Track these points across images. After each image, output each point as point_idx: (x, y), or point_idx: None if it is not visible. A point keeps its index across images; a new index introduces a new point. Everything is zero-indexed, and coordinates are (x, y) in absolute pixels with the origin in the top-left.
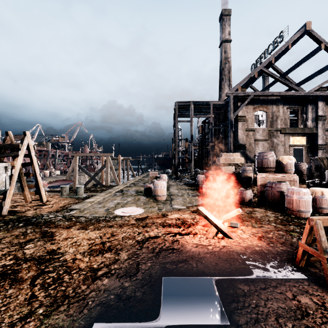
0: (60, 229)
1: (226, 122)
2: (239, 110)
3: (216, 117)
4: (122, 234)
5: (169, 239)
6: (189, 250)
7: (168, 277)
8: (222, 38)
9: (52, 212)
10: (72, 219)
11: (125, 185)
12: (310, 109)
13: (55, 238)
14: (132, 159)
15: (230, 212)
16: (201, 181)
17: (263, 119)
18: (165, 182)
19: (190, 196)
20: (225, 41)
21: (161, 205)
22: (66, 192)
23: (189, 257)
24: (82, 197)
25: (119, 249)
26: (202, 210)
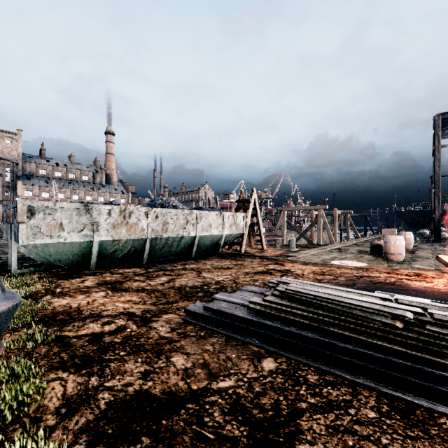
0: (286, 263)
1: None
2: None
3: None
4: (340, 271)
5: (392, 279)
6: (413, 287)
7: (381, 291)
8: None
9: (273, 256)
10: (291, 260)
11: (344, 244)
12: None
13: (285, 265)
14: (354, 214)
15: None
16: None
17: None
18: (410, 243)
19: None
20: None
21: (393, 263)
22: (279, 245)
23: (410, 289)
24: (294, 250)
25: (337, 276)
26: (443, 258)
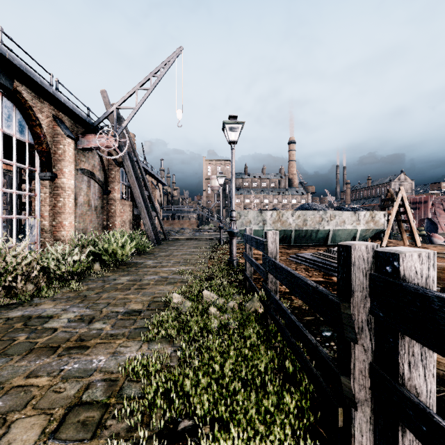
0: None
1: None
2: None
3: None
4: None
5: None
6: None
7: None
8: None
9: None
10: None
11: None
12: None
13: None
14: None
15: None
16: None
17: None
18: None
19: None
20: None
21: None
22: None
23: None
24: None
25: None
26: None
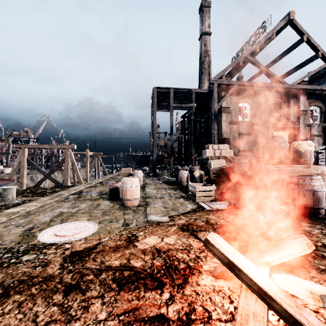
0: None
1: (209, 114)
2: (223, 100)
3: (197, 109)
4: None
5: None
6: None
7: None
8: (202, 30)
9: None
10: None
11: (89, 184)
12: (292, 103)
13: None
14: (105, 156)
15: (283, 247)
16: (185, 178)
17: (247, 112)
18: (141, 180)
19: (173, 198)
20: (205, 34)
21: (129, 215)
22: None
23: None
24: (11, 204)
25: None
26: (218, 246)
